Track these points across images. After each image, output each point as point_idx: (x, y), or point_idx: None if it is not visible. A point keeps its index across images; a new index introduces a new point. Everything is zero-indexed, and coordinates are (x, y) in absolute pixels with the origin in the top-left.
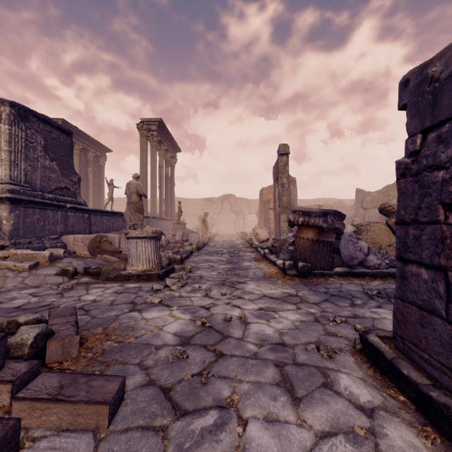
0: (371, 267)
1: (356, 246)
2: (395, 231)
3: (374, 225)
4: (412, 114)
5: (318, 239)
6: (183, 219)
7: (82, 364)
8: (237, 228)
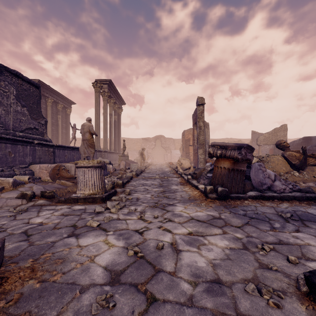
0: (277, 191)
1: (265, 174)
2: (290, 161)
3: (273, 157)
4: None
5: (233, 168)
6: (127, 153)
7: None
8: (166, 159)
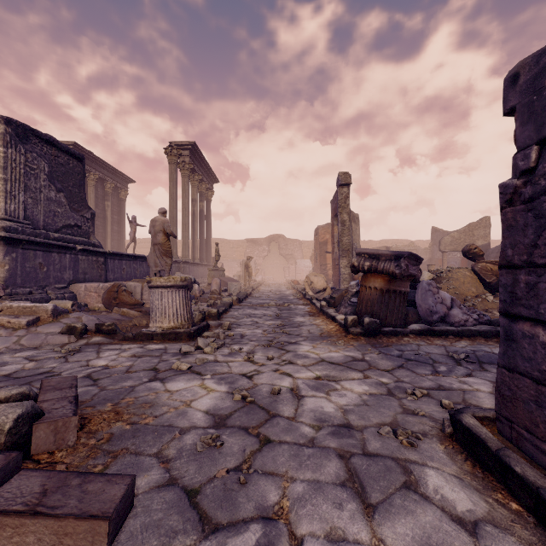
0: (455, 323)
1: (436, 298)
2: (483, 278)
3: (457, 271)
4: (524, 119)
5: (389, 289)
6: (221, 265)
7: (81, 454)
8: (287, 275)
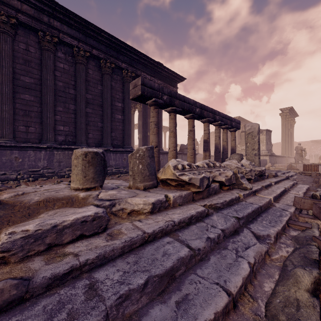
0: None
1: None
2: None
3: None
4: None
5: None
6: None
7: None
8: None
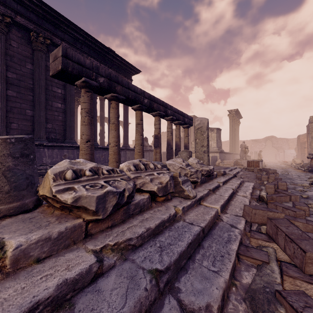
0: None
1: None
2: None
3: None
4: None
5: None
6: None
7: None
8: (278, 158)
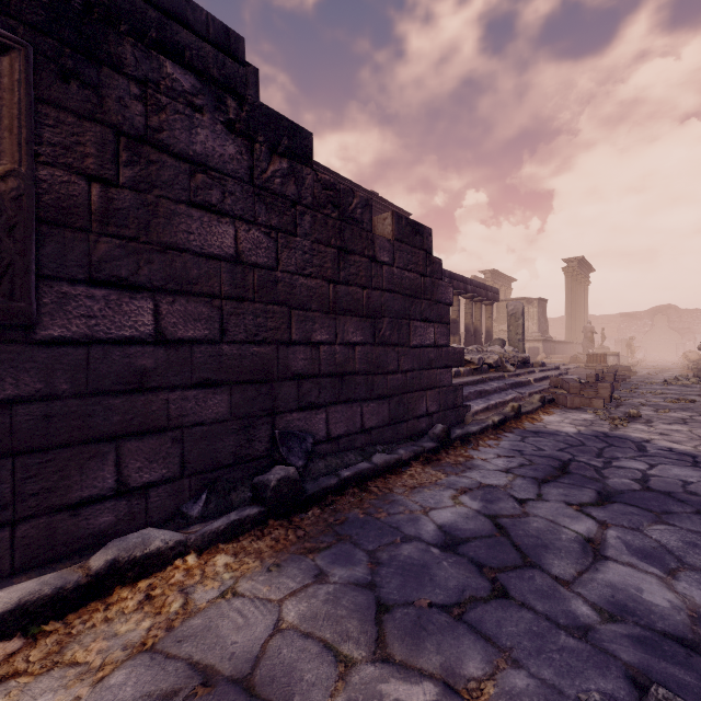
0: None
1: None
2: None
3: None
4: None
5: None
6: (597, 344)
7: None
8: (680, 353)
